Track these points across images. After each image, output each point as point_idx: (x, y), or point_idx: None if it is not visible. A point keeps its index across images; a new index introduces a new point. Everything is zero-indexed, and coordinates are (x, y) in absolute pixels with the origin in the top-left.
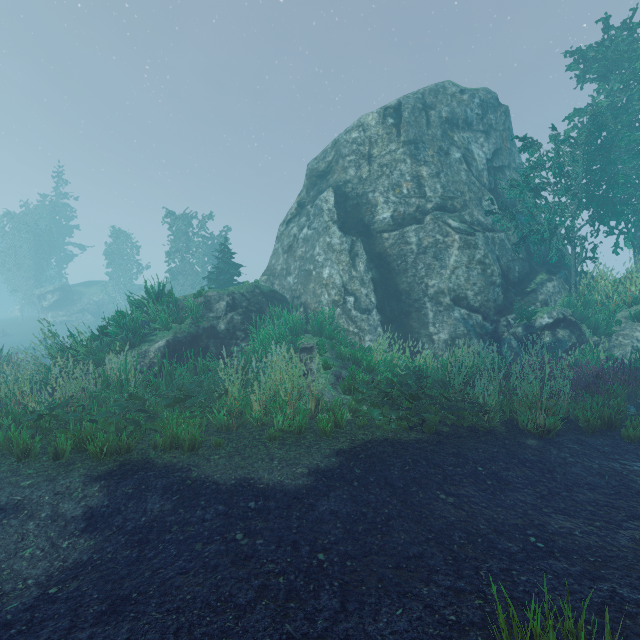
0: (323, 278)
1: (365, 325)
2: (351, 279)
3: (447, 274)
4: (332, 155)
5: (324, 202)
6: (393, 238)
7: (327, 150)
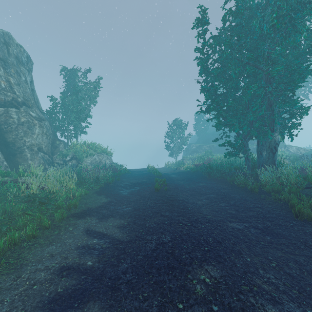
0: None
1: None
2: None
3: (35, 137)
4: None
5: None
6: (0, 112)
7: None
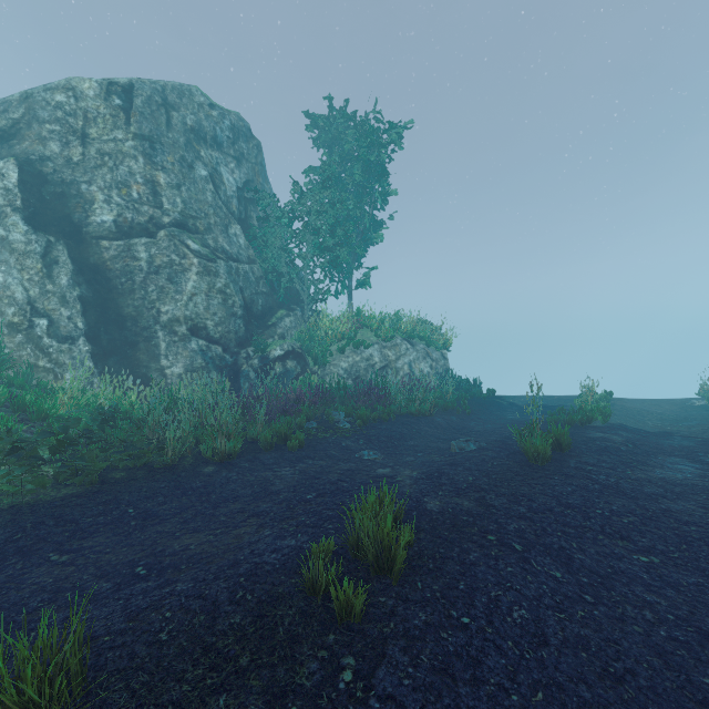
0: None
1: (65, 358)
2: (44, 294)
3: (184, 300)
4: (20, 112)
5: None
6: (116, 249)
7: (11, 102)
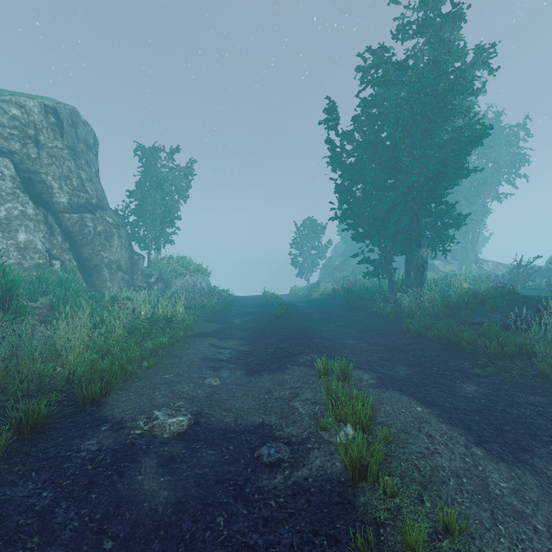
0: (19, 242)
1: None
2: (53, 247)
3: (114, 251)
4: None
5: (4, 167)
6: (74, 219)
7: None
